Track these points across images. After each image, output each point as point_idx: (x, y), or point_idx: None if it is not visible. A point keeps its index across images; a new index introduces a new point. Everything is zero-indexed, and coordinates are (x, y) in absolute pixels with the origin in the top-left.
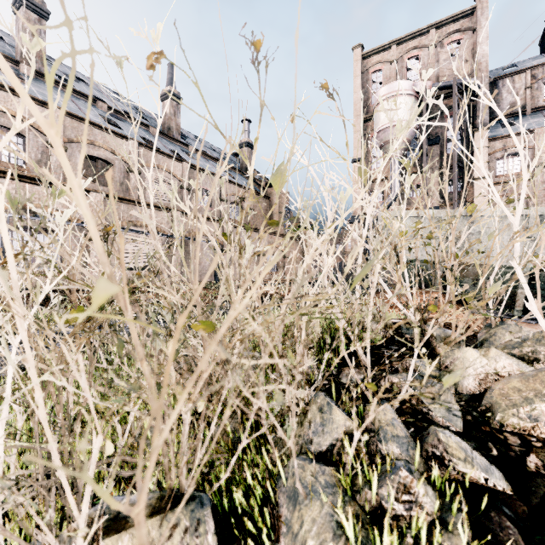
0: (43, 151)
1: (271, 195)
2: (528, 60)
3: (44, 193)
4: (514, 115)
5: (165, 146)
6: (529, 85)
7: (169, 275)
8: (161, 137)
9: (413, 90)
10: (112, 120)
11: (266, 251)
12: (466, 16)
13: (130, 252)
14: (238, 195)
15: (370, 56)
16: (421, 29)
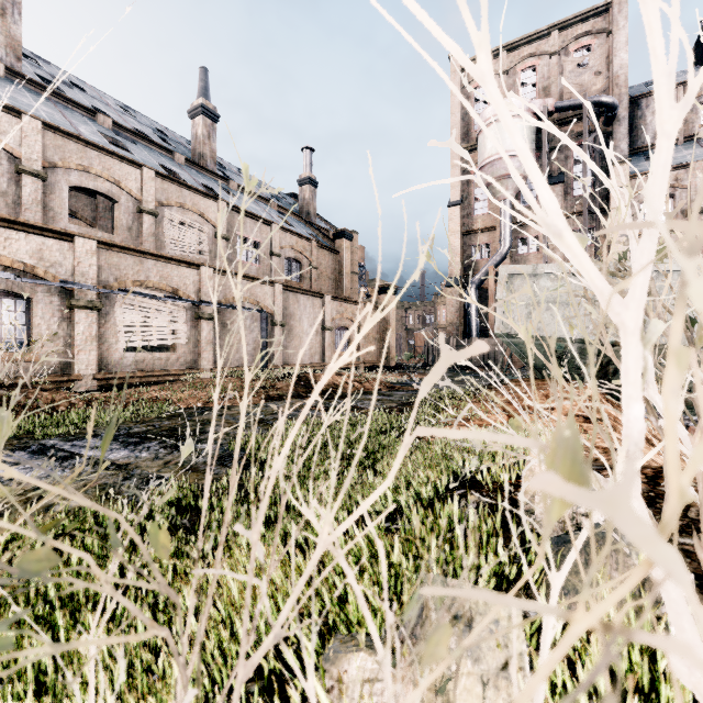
0: (11, 178)
1: (341, 249)
2: (678, 73)
3: (1, 237)
4: None
5: (195, 179)
6: None
7: (195, 358)
8: (190, 167)
9: (530, 111)
10: (119, 141)
11: (335, 324)
12: (598, 14)
13: (138, 325)
14: (295, 248)
15: None
16: (539, 30)
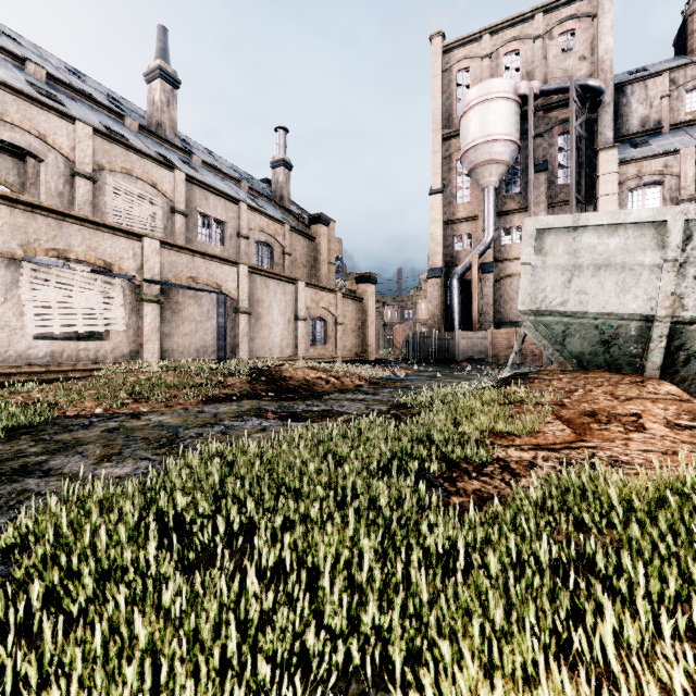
0: None
1: (316, 235)
2: (661, 62)
3: None
4: (647, 133)
5: (148, 147)
6: (667, 93)
7: (137, 349)
8: (145, 136)
9: (515, 93)
10: (53, 95)
11: (309, 314)
12: None
13: (54, 306)
14: (266, 231)
15: (453, 49)
16: (523, 13)
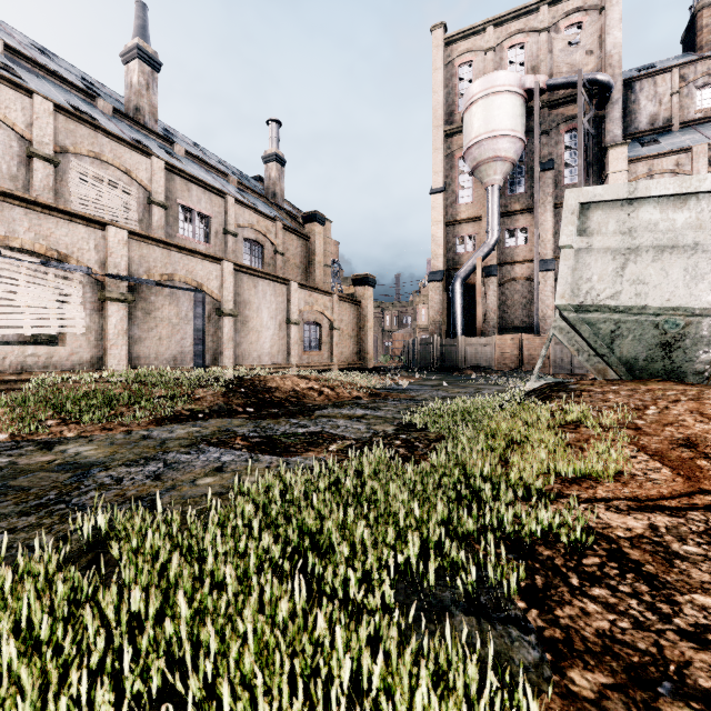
0: None
1: (311, 234)
2: (669, 59)
3: None
4: (657, 131)
5: (122, 131)
6: (676, 90)
7: (100, 355)
8: (120, 121)
9: (520, 87)
10: (11, 67)
11: (303, 317)
12: None
13: None
14: (256, 228)
15: (455, 41)
16: (528, 4)
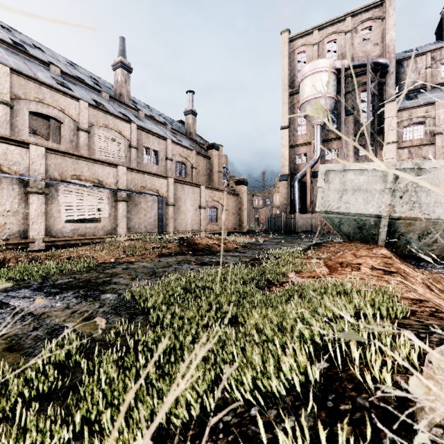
0: None
1: (211, 156)
2: (427, 45)
3: None
4: (417, 90)
5: (116, 109)
6: (429, 65)
7: (114, 227)
8: (113, 102)
9: (333, 68)
10: (65, 83)
11: (208, 204)
12: (376, 7)
13: (74, 205)
14: (182, 155)
15: (295, 39)
16: (338, 17)
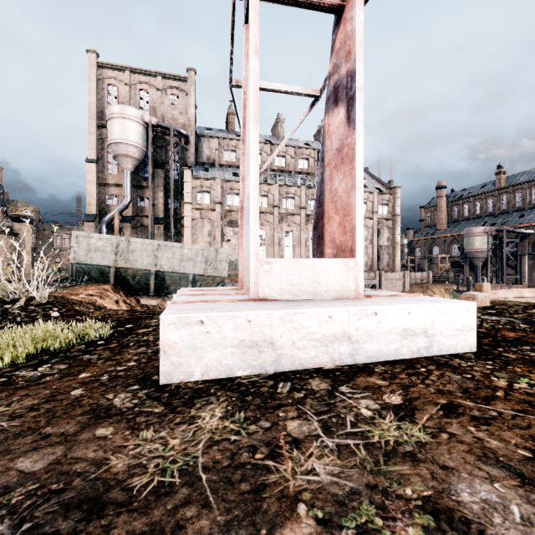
0: None
1: None
2: (219, 130)
3: None
4: (210, 164)
5: None
6: (217, 148)
7: None
8: None
9: (142, 120)
10: None
11: None
12: (182, 81)
13: None
14: None
15: (105, 68)
16: (150, 71)
